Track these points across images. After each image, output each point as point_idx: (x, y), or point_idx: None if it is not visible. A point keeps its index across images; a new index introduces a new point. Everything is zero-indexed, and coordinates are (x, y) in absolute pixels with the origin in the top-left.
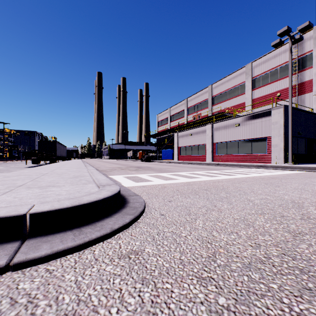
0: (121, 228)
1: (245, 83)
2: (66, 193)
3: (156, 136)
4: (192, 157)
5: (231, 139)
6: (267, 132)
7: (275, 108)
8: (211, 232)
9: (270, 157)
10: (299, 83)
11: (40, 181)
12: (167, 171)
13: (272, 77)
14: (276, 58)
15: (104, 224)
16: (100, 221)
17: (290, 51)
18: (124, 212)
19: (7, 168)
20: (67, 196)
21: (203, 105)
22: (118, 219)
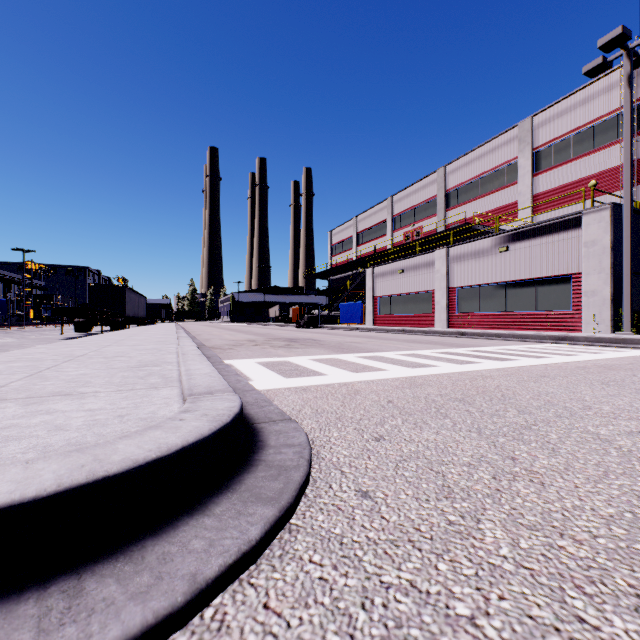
0: (230, 570)
1: (518, 161)
2: (82, 423)
3: (328, 274)
4: (404, 318)
5: (489, 280)
6: (573, 264)
7: (590, 211)
8: (559, 594)
9: (579, 318)
10: (639, 158)
11: (47, 378)
12: (355, 348)
13: (578, 146)
14: (587, 105)
15: (172, 552)
16: (162, 537)
17: (628, 83)
18: (248, 489)
19: (21, 340)
20: (78, 436)
21: (427, 209)
22: (226, 524)
